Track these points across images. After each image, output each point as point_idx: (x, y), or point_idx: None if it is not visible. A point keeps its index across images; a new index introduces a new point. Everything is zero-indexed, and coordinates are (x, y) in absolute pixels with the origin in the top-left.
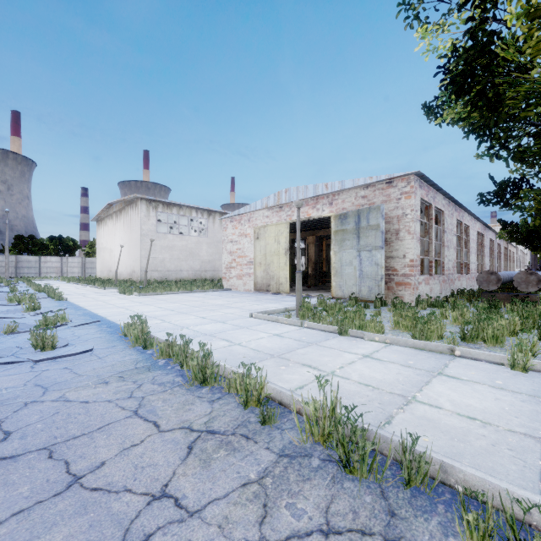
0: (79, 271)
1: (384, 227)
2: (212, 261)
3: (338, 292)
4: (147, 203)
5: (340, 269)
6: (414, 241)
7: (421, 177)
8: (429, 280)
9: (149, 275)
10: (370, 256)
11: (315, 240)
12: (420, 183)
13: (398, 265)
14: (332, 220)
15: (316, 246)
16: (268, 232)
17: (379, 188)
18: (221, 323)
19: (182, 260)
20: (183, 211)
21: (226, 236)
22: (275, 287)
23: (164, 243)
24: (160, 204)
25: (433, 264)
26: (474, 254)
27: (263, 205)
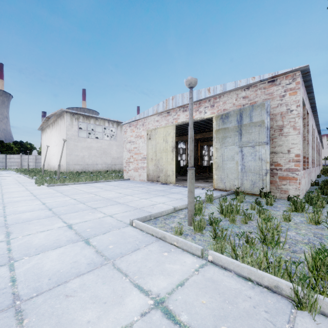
0: (33, 165)
1: (269, 123)
2: (120, 158)
3: (220, 185)
4: (71, 115)
5: (221, 163)
6: (300, 136)
7: (304, 75)
8: (304, 173)
9: (72, 168)
10: (253, 151)
11: (194, 141)
12: (302, 81)
13: (282, 159)
14: (214, 120)
15: (195, 146)
16: (158, 133)
17: (260, 88)
18: (83, 243)
19: (97, 157)
20: (99, 122)
21: (126, 138)
22: (164, 178)
23: (84, 145)
24: (81, 116)
25: (305, 159)
26: (315, 152)
27: (154, 112)
